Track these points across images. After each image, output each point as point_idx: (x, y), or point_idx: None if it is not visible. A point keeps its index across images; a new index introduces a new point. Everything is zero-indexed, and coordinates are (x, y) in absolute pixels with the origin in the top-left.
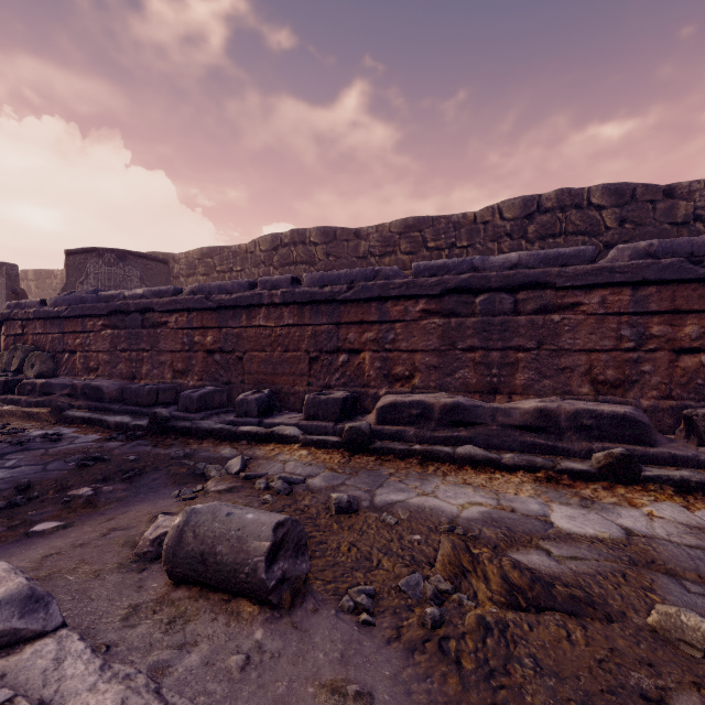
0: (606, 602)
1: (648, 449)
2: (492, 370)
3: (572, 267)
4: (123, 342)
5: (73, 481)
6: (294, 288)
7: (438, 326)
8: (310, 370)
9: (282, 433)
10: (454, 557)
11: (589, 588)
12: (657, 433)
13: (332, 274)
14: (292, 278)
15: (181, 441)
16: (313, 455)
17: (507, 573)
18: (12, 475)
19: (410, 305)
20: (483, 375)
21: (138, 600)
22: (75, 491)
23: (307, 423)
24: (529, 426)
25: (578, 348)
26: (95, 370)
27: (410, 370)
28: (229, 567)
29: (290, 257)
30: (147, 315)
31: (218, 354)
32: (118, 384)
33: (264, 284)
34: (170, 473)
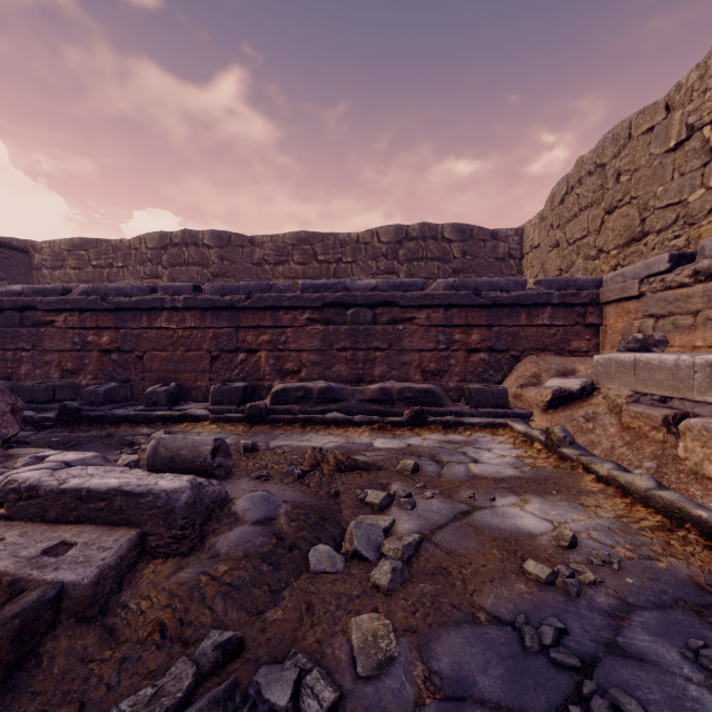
0: (383, 466)
1: (439, 409)
2: (359, 365)
3: (410, 292)
4: None
5: None
6: (197, 295)
7: (320, 331)
8: (211, 367)
9: (194, 414)
10: (313, 456)
11: (378, 463)
12: (447, 400)
13: (232, 285)
14: (194, 286)
15: (96, 427)
16: (222, 427)
17: (337, 456)
18: None
19: (298, 314)
20: (352, 368)
21: None
22: None
23: (214, 407)
24: (375, 400)
25: (414, 349)
26: None
27: (298, 366)
28: (190, 460)
29: (181, 257)
30: (26, 313)
31: (116, 353)
32: (2, 384)
33: (166, 290)
34: (104, 443)
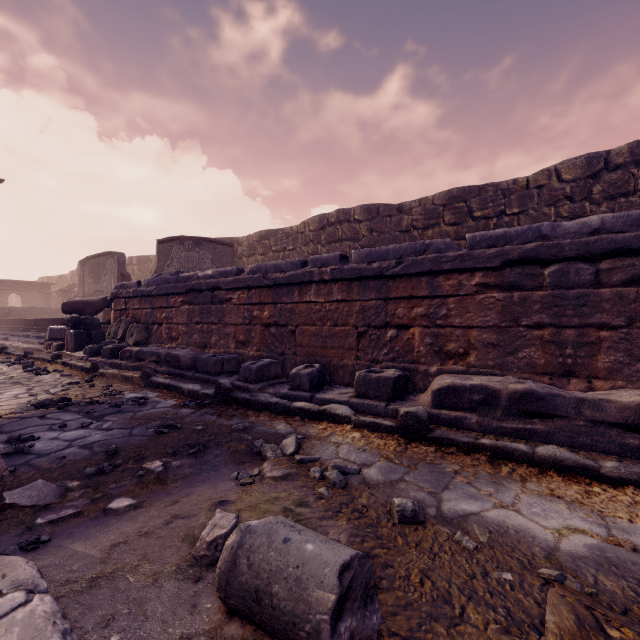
0: None
1: None
2: (566, 350)
3: None
4: (197, 316)
5: (149, 452)
6: (343, 264)
7: (498, 301)
8: (358, 344)
9: (334, 412)
10: (579, 637)
11: None
12: None
13: (380, 250)
14: (340, 255)
15: (241, 412)
16: (366, 439)
17: None
18: (106, 438)
19: (464, 279)
20: (553, 355)
21: (190, 629)
22: (149, 464)
23: (358, 401)
24: (630, 425)
25: None
26: (176, 339)
27: (464, 347)
28: (287, 618)
29: (336, 235)
30: (215, 293)
31: (273, 327)
32: (192, 354)
33: (315, 262)
34: (230, 449)
